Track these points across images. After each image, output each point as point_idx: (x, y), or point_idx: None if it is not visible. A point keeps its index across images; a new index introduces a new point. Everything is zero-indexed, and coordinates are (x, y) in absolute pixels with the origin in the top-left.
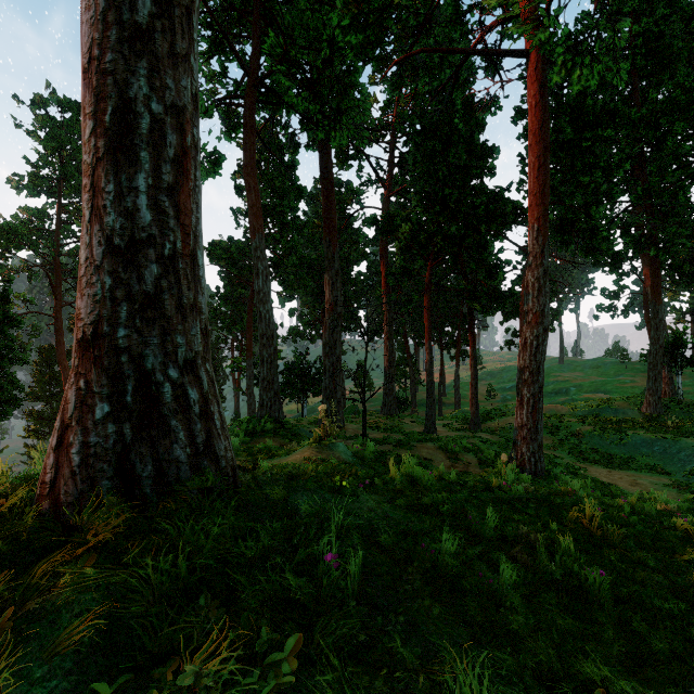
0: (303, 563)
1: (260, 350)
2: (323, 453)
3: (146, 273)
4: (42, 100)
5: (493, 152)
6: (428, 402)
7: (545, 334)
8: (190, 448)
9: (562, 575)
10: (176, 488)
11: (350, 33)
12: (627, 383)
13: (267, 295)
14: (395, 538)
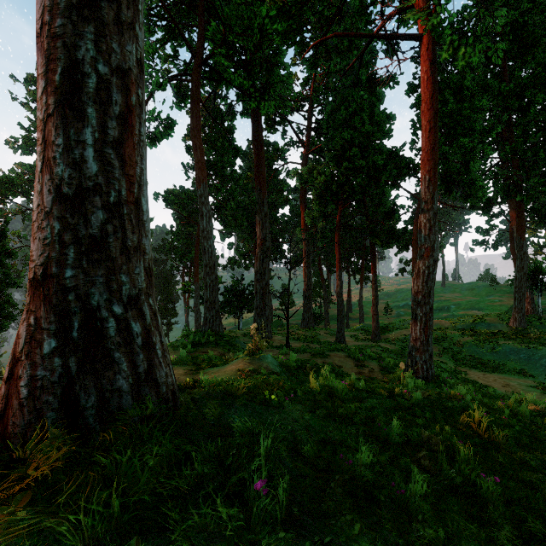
0: (234, 484)
1: (204, 277)
2: (254, 364)
3: (93, 219)
4: (33, 78)
5: (391, 118)
6: (339, 318)
7: (435, 265)
8: (132, 377)
9: (461, 478)
10: (117, 417)
11: (277, 21)
12: (496, 302)
13: (209, 233)
14: (316, 448)
